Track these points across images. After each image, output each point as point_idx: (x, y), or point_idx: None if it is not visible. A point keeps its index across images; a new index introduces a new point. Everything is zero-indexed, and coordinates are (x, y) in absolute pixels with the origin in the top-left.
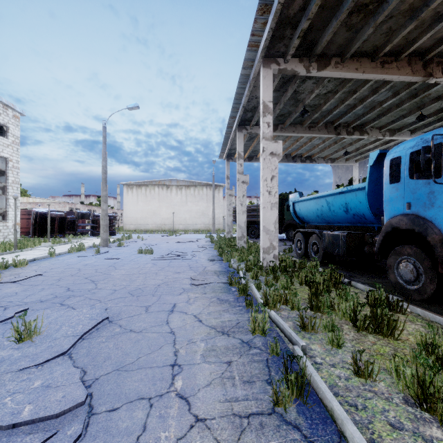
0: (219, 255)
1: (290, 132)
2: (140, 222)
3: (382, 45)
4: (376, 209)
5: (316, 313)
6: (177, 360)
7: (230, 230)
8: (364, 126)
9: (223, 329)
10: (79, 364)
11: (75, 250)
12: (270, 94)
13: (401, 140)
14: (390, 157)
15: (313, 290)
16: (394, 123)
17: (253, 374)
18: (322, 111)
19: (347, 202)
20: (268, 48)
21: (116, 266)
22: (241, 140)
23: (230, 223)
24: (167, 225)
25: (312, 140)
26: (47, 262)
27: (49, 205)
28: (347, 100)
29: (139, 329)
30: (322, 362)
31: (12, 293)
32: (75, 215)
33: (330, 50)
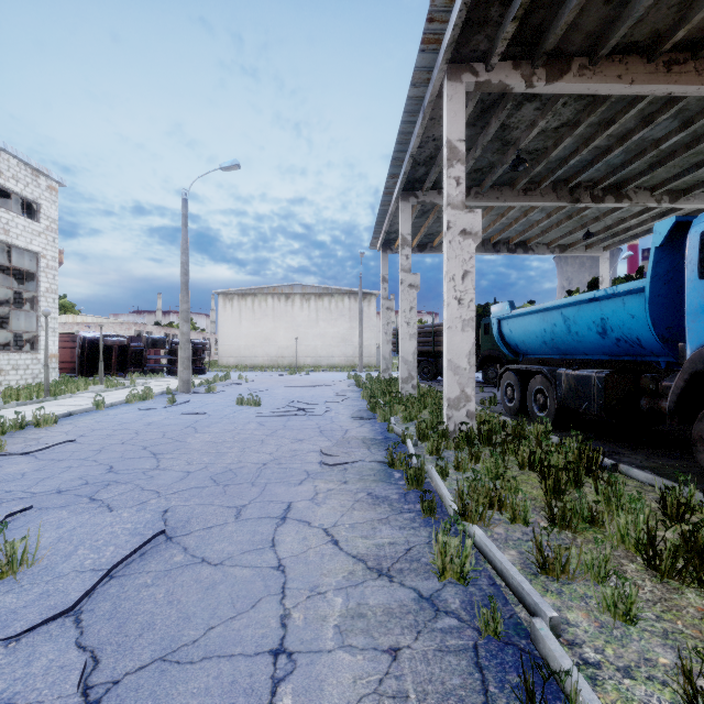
0: (371, 408)
1: (491, 200)
2: (245, 353)
3: (669, 29)
4: (666, 329)
5: (562, 532)
6: (286, 639)
7: (387, 367)
8: (623, 185)
9: (381, 563)
10: (90, 640)
11: (138, 399)
12: (462, 127)
13: (688, 209)
14: (701, 228)
15: (549, 482)
16: (680, 179)
17: (449, 689)
18: (549, 161)
19: (606, 317)
20: (457, 44)
21: (198, 427)
22: (407, 216)
23: (389, 355)
24: (286, 358)
25: (529, 213)
26: (89, 419)
27: (102, 326)
28: (595, 139)
29: (219, 558)
30: (599, 660)
31: (16, 474)
32: (142, 342)
33: (570, 44)
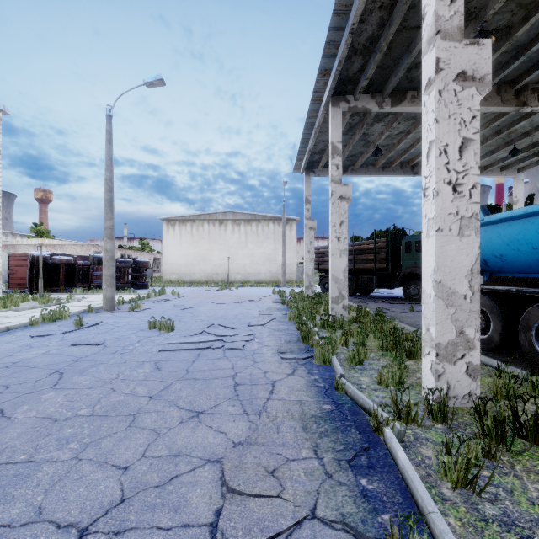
0: (302, 338)
1: None
2: (185, 270)
3: None
4: None
5: None
6: None
7: (310, 283)
8: None
9: None
10: None
11: (48, 320)
12: None
13: None
14: None
15: None
16: None
17: None
18: (505, 51)
19: None
20: None
21: (65, 375)
22: (337, 122)
23: (311, 273)
24: (220, 274)
25: None
26: None
27: (41, 245)
28: None
29: None
30: None
31: None
32: (89, 261)
33: None
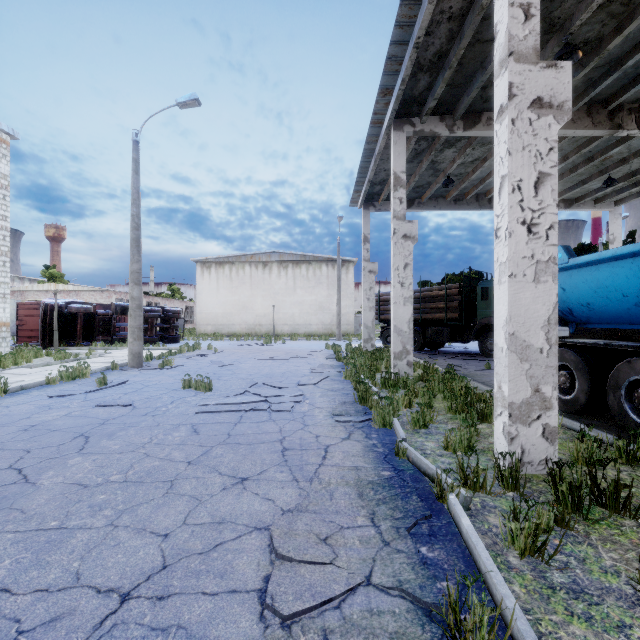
0: (359, 399)
1: None
2: (222, 321)
3: None
4: None
5: None
6: None
7: (370, 336)
8: None
9: None
10: None
11: (66, 378)
12: None
13: None
14: None
15: None
16: None
17: None
18: (595, 66)
19: None
20: None
21: (91, 439)
22: (400, 149)
23: (371, 324)
24: (263, 326)
25: None
26: None
27: (56, 291)
28: None
29: None
30: None
31: None
32: (111, 310)
33: None
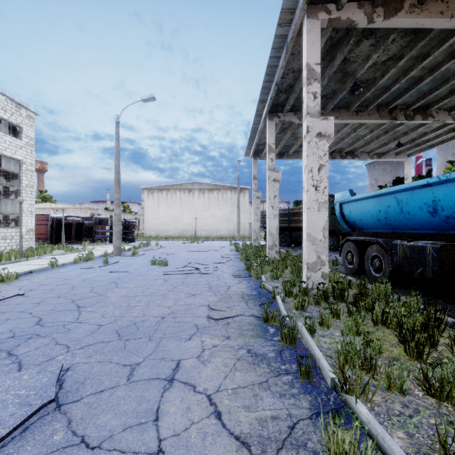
0: (247, 268)
1: None
2: (161, 228)
3: None
4: None
5: (442, 405)
6: None
7: (257, 237)
8: (428, 107)
9: (265, 449)
10: None
11: (83, 260)
12: (318, 54)
13: None
14: None
15: (412, 344)
16: None
17: None
18: (376, 89)
19: (437, 199)
20: None
21: (118, 283)
22: (272, 130)
23: (258, 230)
24: (189, 231)
25: (357, 129)
26: (43, 275)
27: (63, 210)
28: (413, 70)
29: (98, 438)
30: None
31: None
32: (92, 221)
33: None
